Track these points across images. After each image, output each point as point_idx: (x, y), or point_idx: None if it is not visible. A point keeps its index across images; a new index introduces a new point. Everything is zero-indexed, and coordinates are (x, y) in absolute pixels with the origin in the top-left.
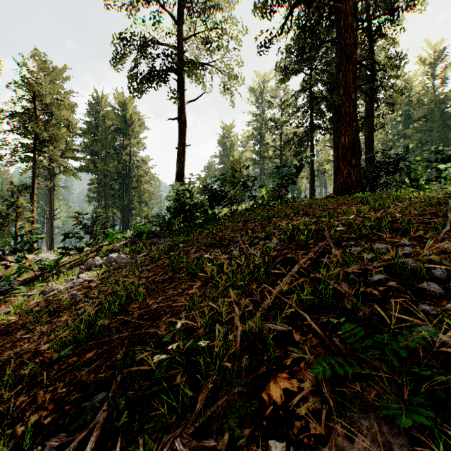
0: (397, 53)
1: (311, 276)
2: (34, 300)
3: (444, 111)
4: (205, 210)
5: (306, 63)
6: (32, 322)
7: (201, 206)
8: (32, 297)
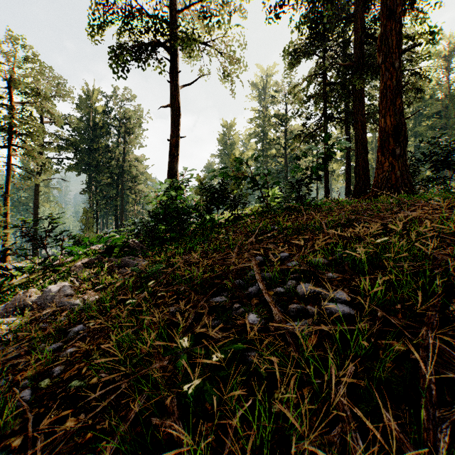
0: (430, 28)
1: None
2: None
3: None
4: (201, 214)
5: (319, 44)
6: None
7: (195, 210)
8: None
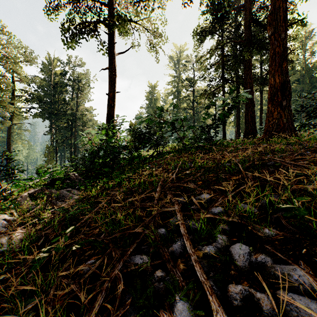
0: (299, 15)
1: None
2: None
3: (312, 76)
4: (131, 151)
5: (219, 26)
6: None
7: (125, 148)
8: None
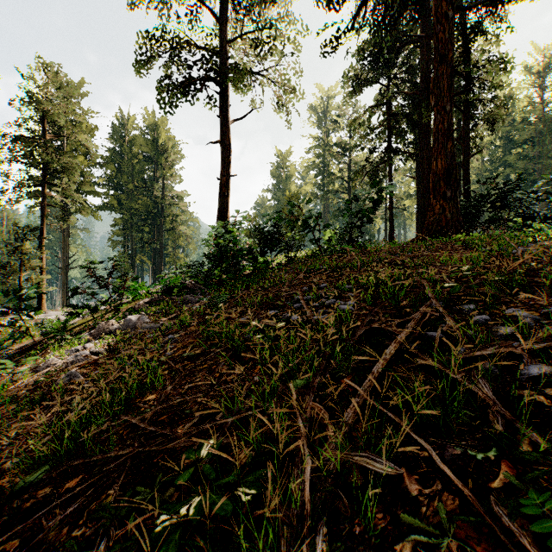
0: (501, 55)
1: (417, 362)
2: (24, 379)
3: None
4: (254, 257)
5: (382, 71)
6: (9, 415)
7: (249, 253)
8: (23, 373)
